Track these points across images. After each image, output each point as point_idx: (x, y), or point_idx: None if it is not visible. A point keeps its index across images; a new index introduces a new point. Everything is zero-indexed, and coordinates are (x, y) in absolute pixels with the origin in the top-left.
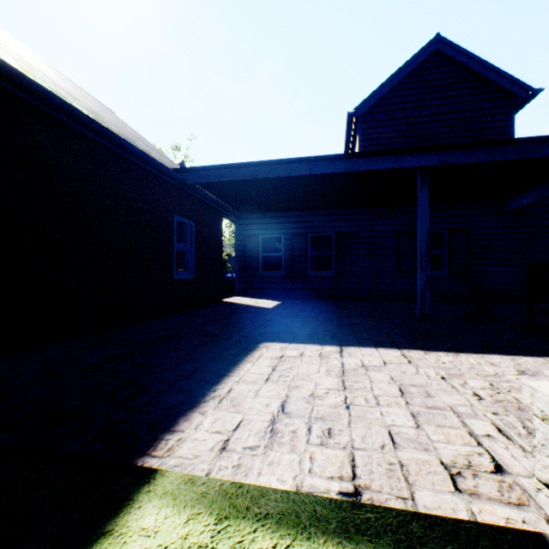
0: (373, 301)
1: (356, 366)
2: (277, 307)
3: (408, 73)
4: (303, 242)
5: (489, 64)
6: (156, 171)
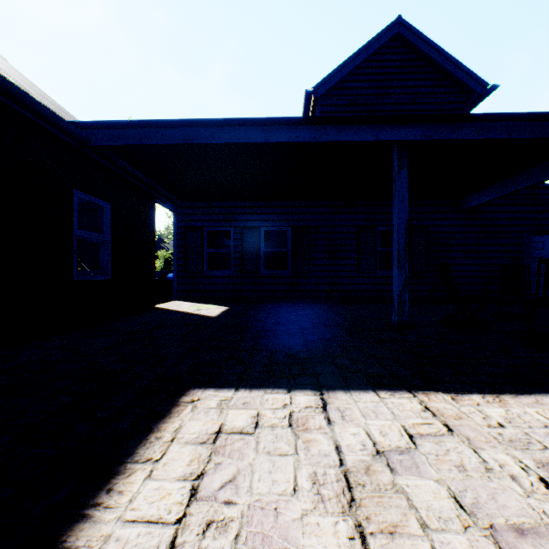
0: (334, 304)
1: (367, 456)
2: (223, 315)
3: (370, 55)
4: (255, 237)
5: (449, 55)
6: (31, 114)
